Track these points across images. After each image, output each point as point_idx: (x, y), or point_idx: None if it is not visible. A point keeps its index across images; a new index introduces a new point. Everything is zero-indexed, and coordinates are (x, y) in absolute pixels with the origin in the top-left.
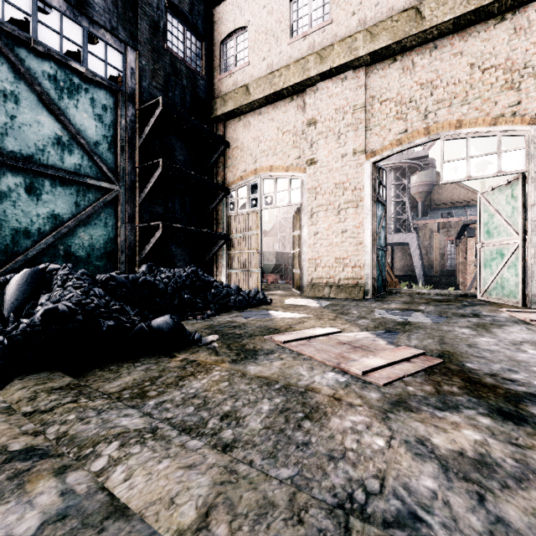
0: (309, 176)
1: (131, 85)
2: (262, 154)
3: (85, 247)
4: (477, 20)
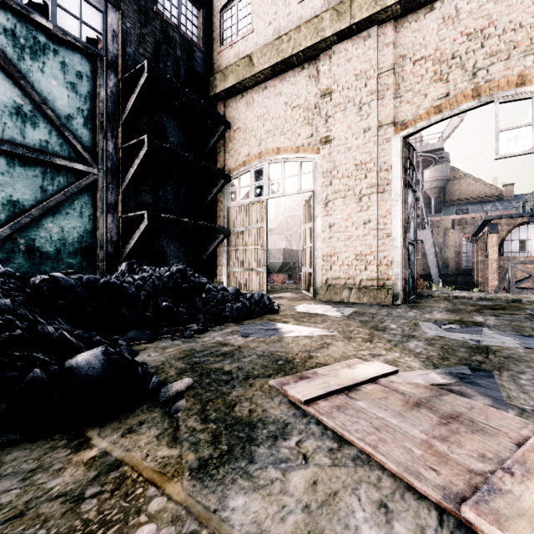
0: (323, 157)
1: (113, 51)
2: (268, 135)
3: (54, 241)
4: None
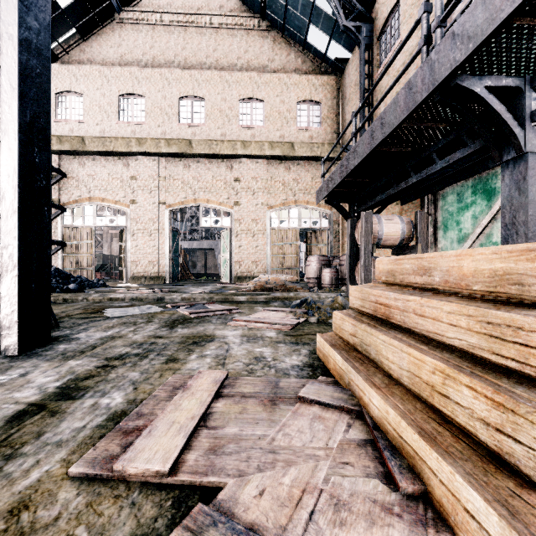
0: (132, 210)
1: None
2: (96, 188)
3: None
4: (214, 158)
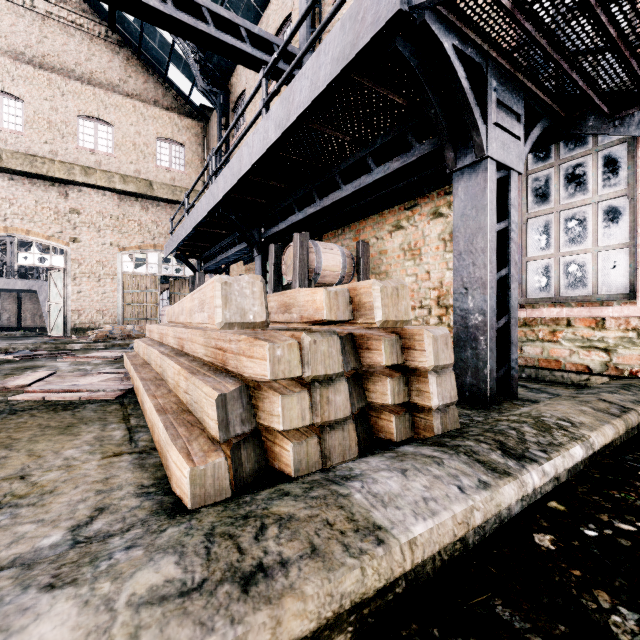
0: None
1: None
2: None
3: None
4: (39, 178)
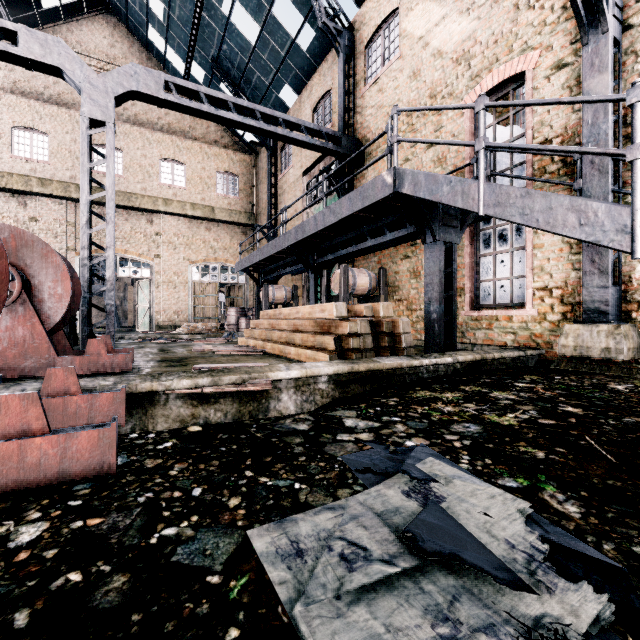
0: None
1: None
2: None
3: None
4: (133, 210)
